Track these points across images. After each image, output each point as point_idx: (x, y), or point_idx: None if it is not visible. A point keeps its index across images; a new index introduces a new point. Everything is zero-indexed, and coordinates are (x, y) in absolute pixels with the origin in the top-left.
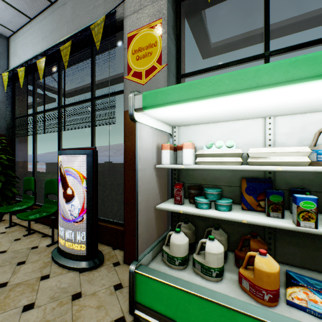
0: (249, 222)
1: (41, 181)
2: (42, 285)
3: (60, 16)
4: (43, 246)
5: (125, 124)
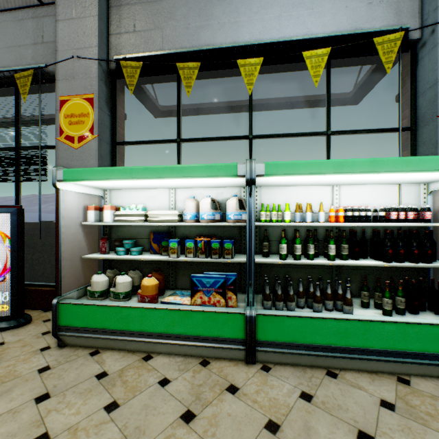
0: (145, 259)
1: None
2: None
3: None
4: None
5: None
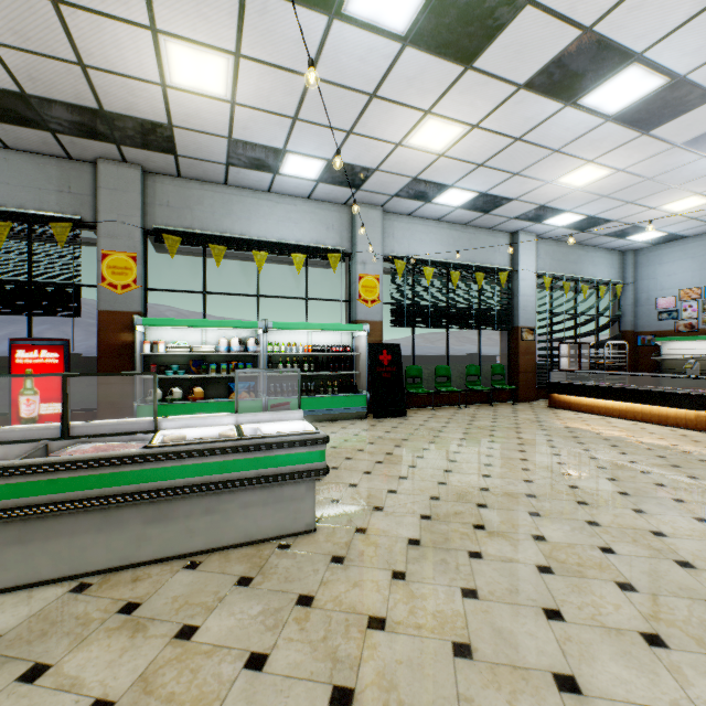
0: (193, 376)
1: None
2: None
3: None
4: None
5: (100, 321)
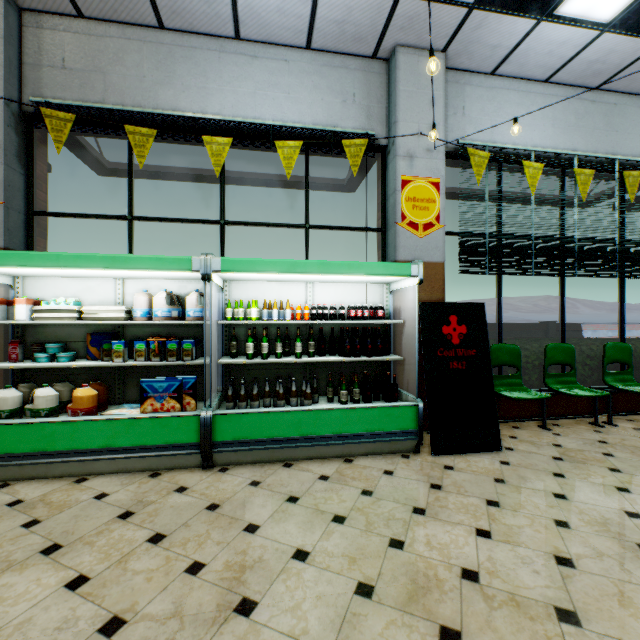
0: (79, 365)
1: None
2: None
3: None
4: None
5: None
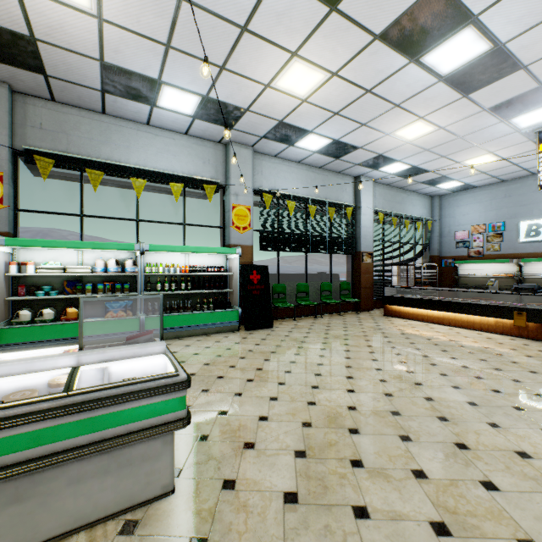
0: (67, 297)
1: None
2: None
3: None
4: None
5: None
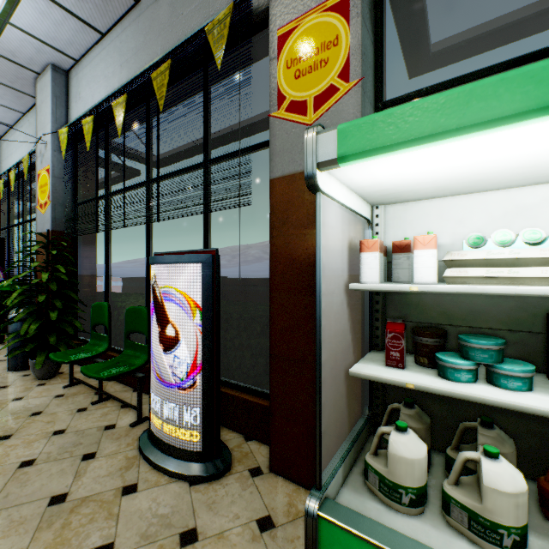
0: None
1: (118, 310)
2: (125, 505)
3: (149, 22)
4: (124, 426)
5: (272, 204)
